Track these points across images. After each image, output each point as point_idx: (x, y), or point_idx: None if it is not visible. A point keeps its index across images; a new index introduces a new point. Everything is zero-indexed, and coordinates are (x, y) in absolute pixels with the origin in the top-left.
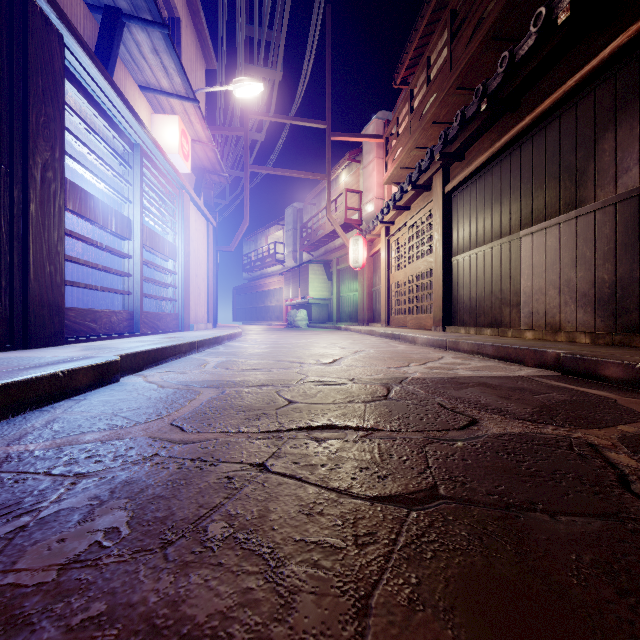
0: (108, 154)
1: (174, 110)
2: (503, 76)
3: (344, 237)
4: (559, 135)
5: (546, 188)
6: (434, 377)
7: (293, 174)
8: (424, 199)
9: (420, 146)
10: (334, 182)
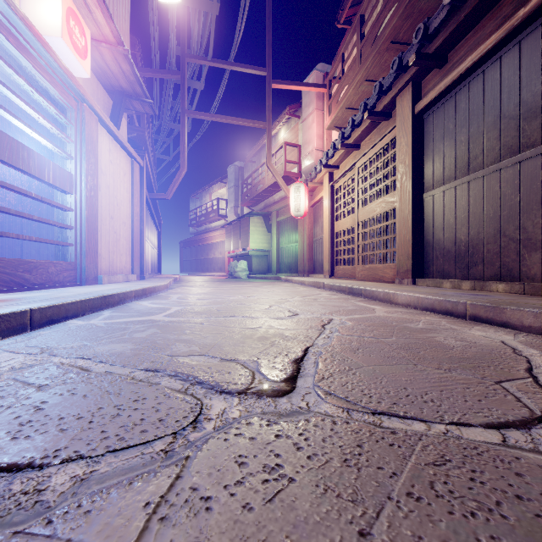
0: None
1: None
2: None
3: (284, 186)
4: None
5: None
6: None
7: (232, 121)
8: (380, 131)
9: (371, 78)
10: (273, 139)
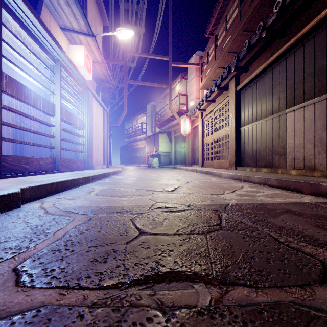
0: (43, 67)
1: (82, 43)
2: (277, 15)
3: (178, 118)
4: (314, 48)
5: (304, 82)
6: (247, 203)
7: (151, 85)
8: (223, 95)
9: (221, 67)
10: (173, 90)
